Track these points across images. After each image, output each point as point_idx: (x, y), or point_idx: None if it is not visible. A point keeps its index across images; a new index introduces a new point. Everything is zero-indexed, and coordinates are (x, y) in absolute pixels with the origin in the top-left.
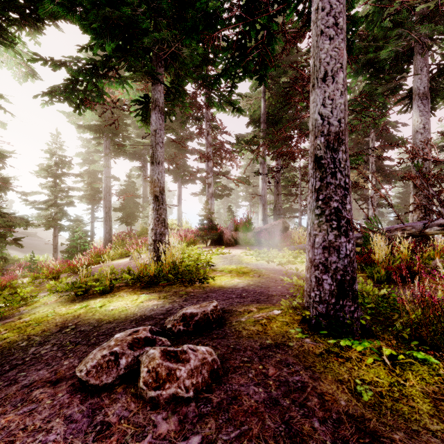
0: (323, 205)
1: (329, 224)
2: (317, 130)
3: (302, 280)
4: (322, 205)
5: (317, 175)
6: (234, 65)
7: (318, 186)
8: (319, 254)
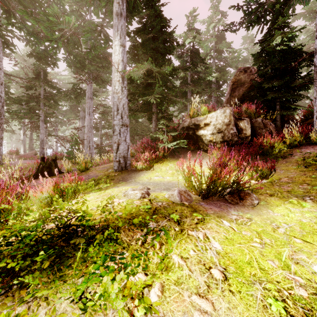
0: (41, 147)
1: (42, 148)
2: (40, 139)
3: (39, 155)
4: (41, 147)
5: (40, 143)
6: (24, 117)
7: (41, 145)
8: (41, 151)
